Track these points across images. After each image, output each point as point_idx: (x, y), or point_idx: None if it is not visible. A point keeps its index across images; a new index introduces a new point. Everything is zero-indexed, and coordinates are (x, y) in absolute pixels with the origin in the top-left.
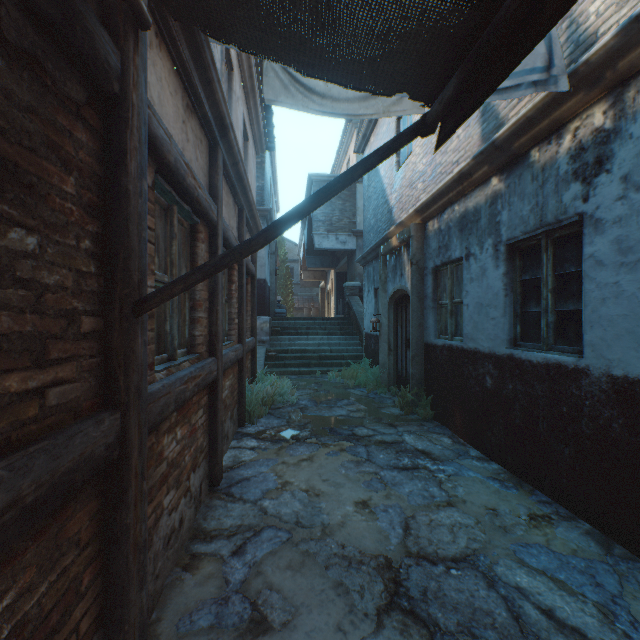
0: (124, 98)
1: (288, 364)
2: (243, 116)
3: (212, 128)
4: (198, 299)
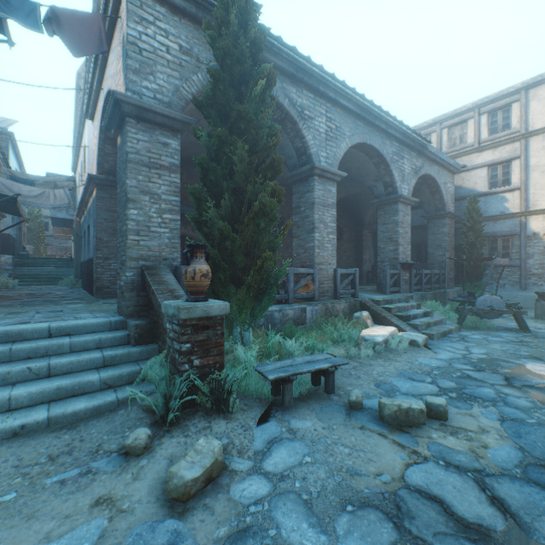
0: None
1: (26, 281)
2: None
3: None
4: None
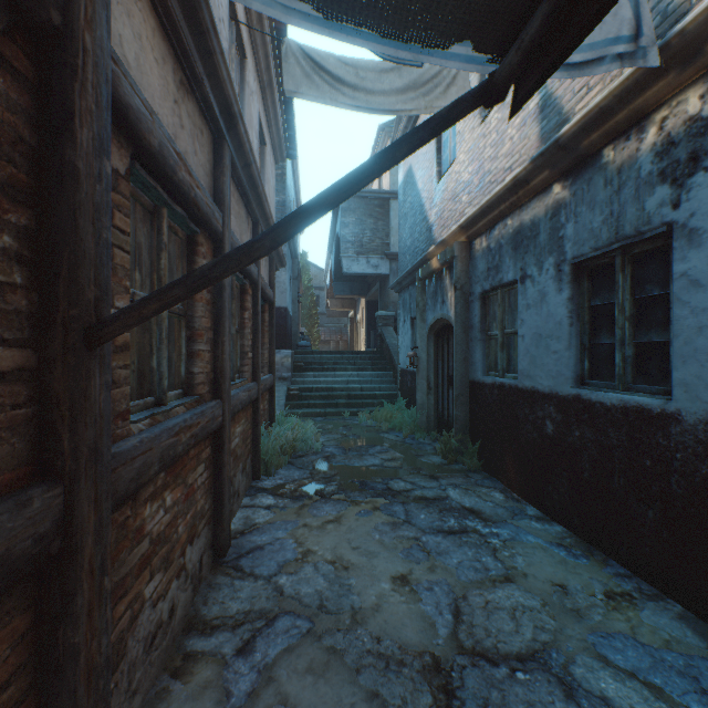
0: (70, 36)
1: (312, 404)
2: (259, 115)
3: (216, 116)
4: (198, 328)
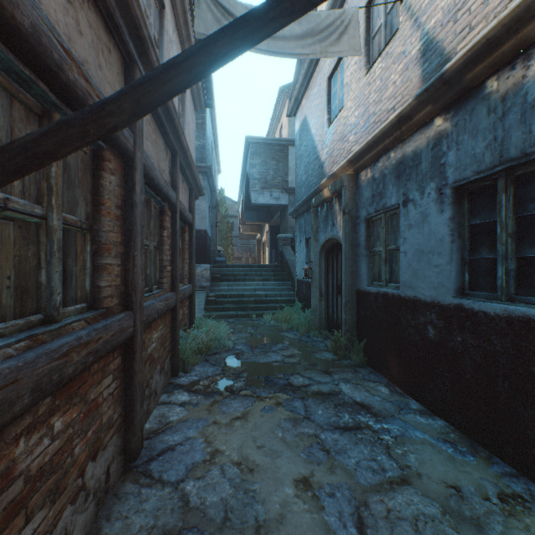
0: None
1: (226, 308)
2: None
3: (124, 37)
4: (104, 242)
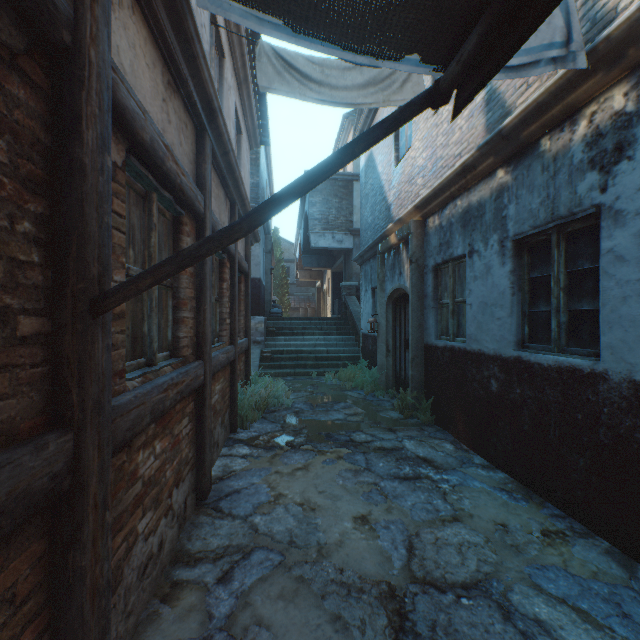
0: (78, 52)
1: (283, 365)
2: (236, 107)
3: (198, 111)
4: (183, 297)
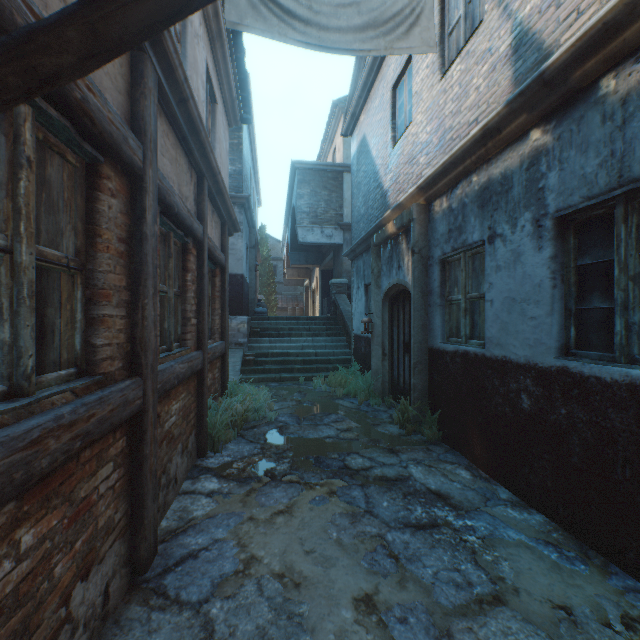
0: None
1: (268, 369)
2: (207, 66)
3: None
4: (101, 286)
